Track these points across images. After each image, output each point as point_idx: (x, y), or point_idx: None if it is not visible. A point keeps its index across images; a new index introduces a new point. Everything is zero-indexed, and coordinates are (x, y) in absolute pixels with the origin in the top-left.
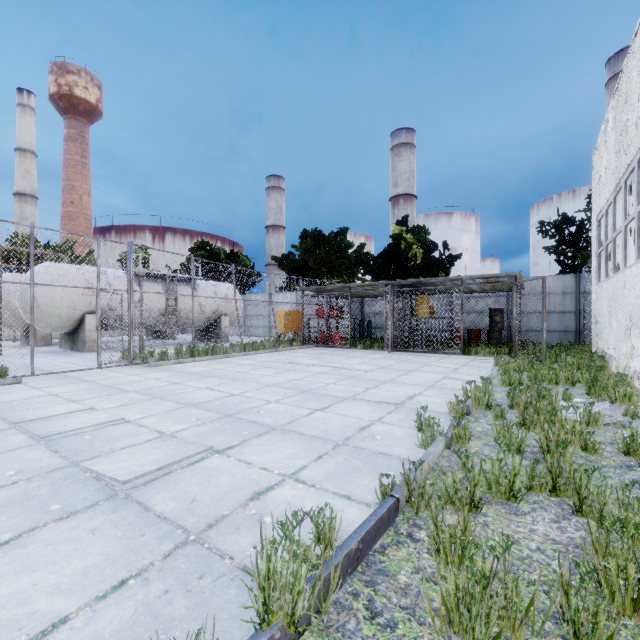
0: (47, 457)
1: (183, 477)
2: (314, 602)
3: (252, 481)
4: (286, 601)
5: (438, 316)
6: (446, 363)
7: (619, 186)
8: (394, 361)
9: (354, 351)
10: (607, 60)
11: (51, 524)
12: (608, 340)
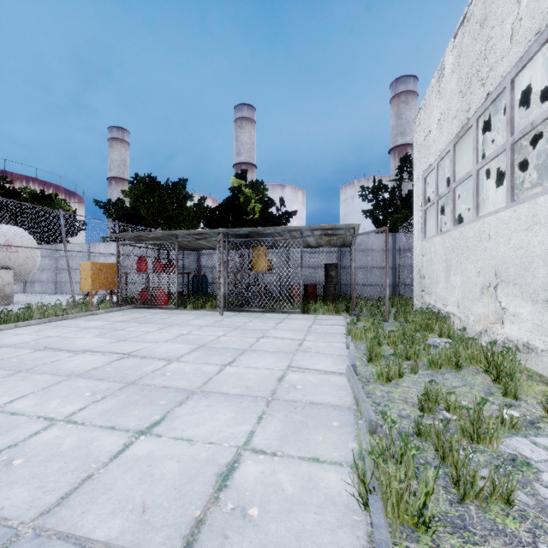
0: None
1: None
2: None
3: None
4: None
5: (276, 271)
6: (288, 330)
7: (466, 128)
8: (223, 330)
9: (179, 313)
10: (391, 83)
11: None
12: (444, 296)
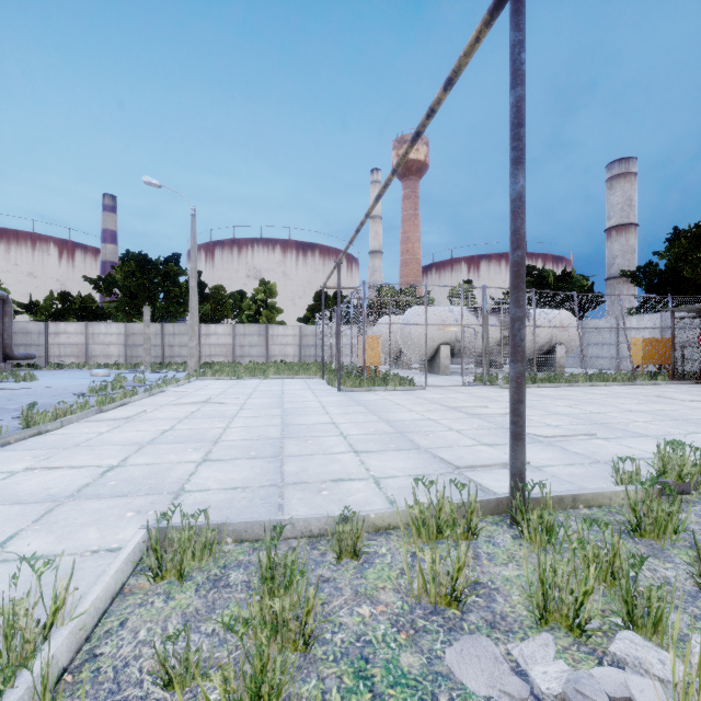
0: (486, 423)
1: (580, 443)
2: (693, 483)
3: (635, 453)
4: (675, 471)
5: None
6: None
7: None
8: None
9: None
10: None
11: None
12: None
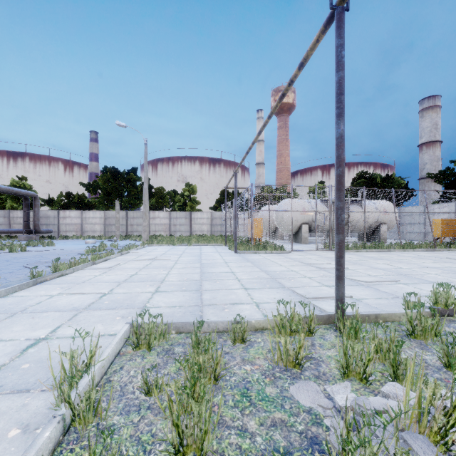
0: (328, 273)
1: (388, 286)
2: (455, 310)
3: (423, 293)
4: (443, 301)
5: None
6: None
7: None
8: None
9: None
10: None
11: (347, 286)
12: None
